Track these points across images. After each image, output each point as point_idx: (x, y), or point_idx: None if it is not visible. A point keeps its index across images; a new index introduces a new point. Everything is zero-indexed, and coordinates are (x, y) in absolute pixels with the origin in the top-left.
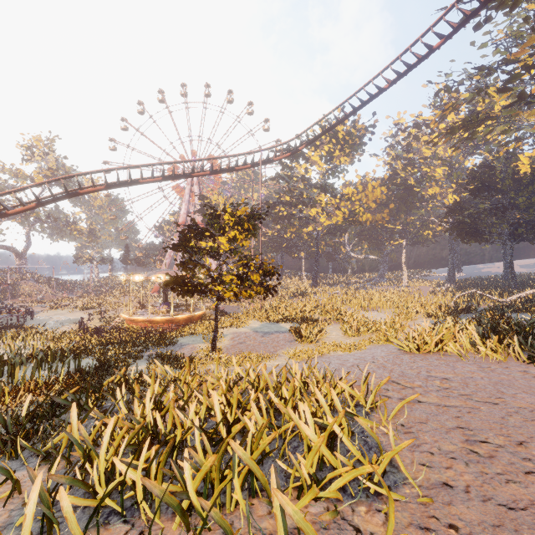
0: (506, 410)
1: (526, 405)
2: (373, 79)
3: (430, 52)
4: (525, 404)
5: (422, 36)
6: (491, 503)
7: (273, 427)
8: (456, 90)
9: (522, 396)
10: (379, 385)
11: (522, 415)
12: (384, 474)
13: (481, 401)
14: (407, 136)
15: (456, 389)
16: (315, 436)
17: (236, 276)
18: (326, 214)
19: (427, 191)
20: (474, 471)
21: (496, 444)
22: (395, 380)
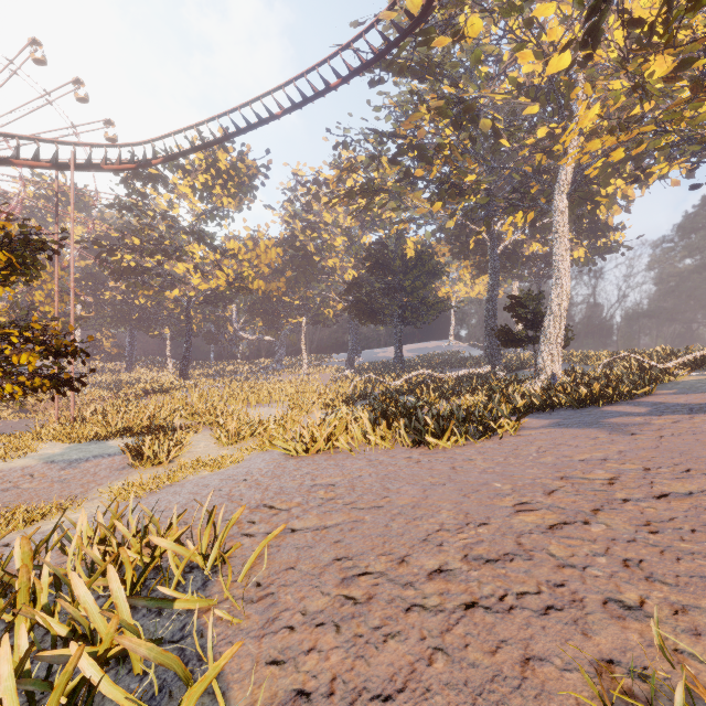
0: (391, 512)
1: (409, 500)
2: (262, 97)
3: (327, 89)
4: (408, 498)
5: (319, 65)
6: (363, 702)
7: None
8: (354, 150)
9: (406, 489)
10: (228, 524)
11: (406, 514)
12: None
13: (366, 508)
14: (307, 193)
15: (341, 498)
16: None
17: None
18: (201, 273)
19: (328, 262)
20: (346, 638)
21: (378, 571)
22: (269, 503)
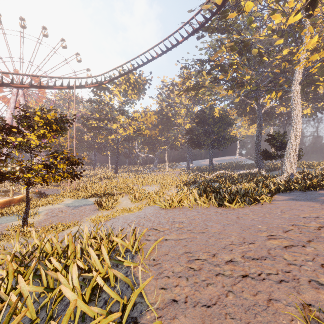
0: (208, 235)
1: (217, 231)
2: (149, 50)
3: (177, 43)
4: (216, 230)
5: (174, 33)
6: (198, 306)
7: (49, 291)
8: (189, 69)
9: (215, 225)
10: (141, 235)
11: (215, 236)
12: (133, 308)
13: (197, 232)
14: (168, 90)
15: (186, 227)
16: (75, 296)
17: (44, 165)
18: (123, 128)
19: (177, 121)
20: (191, 283)
21: (203, 259)
22: (155, 228)
